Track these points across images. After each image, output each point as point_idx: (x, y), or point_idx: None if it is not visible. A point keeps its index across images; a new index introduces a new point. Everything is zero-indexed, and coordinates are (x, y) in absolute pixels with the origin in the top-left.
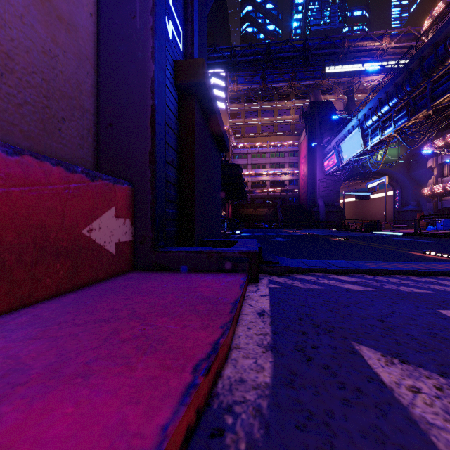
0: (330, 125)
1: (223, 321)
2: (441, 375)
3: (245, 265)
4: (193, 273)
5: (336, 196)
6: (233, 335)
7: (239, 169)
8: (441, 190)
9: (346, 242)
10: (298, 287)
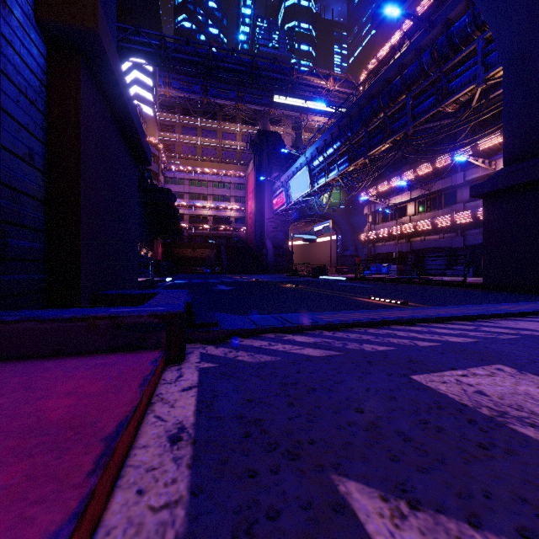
0: (279, 159)
1: (52, 522)
2: (472, 522)
3: (160, 336)
4: (52, 362)
5: (285, 238)
6: (93, 533)
7: (171, 196)
8: (374, 236)
9: (297, 289)
10: (244, 362)
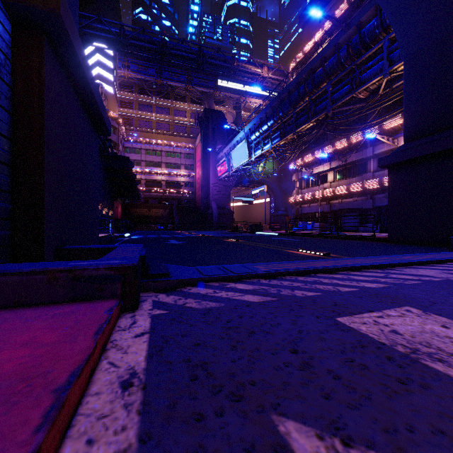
0: (222, 134)
1: None
2: None
3: (115, 286)
4: (12, 312)
5: (227, 200)
6: None
7: (129, 163)
8: (301, 199)
9: (238, 243)
10: (192, 308)
